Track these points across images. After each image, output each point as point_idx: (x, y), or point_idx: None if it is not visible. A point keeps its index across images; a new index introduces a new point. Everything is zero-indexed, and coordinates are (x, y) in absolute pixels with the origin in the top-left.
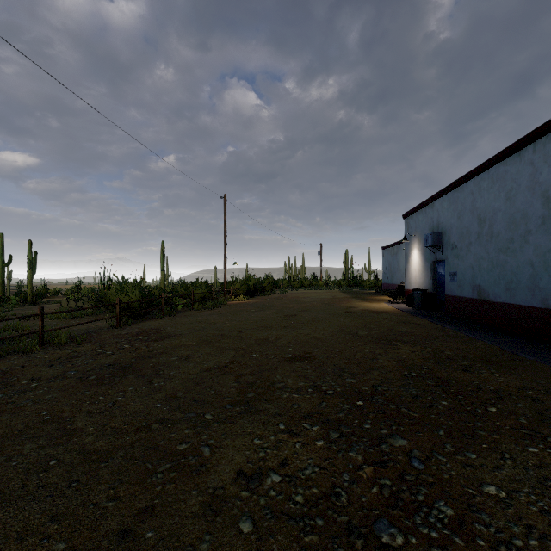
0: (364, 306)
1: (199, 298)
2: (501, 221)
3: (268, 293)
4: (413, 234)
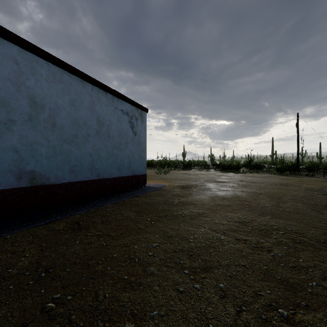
0: None
1: None
2: (66, 118)
3: None
4: None
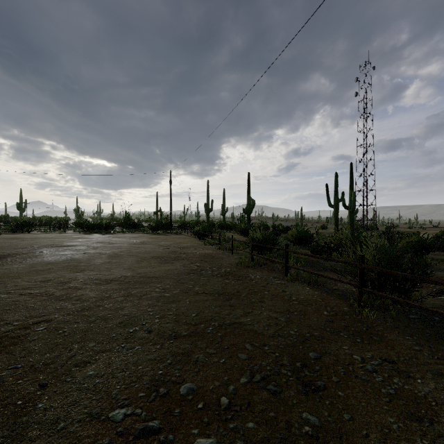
0: None
1: None
2: None
3: None
4: None
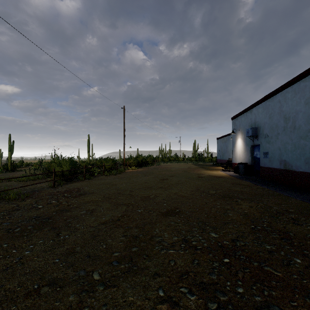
0: (208, 173)
1: (108, 168)
2: (301, 118)
3: (149, 165)
4: (238, 129)
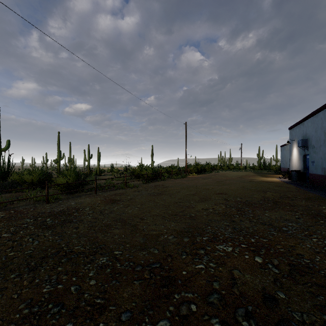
0: (262, 179)
1: (174, 173)
2: None
3: (208, 172)
4: (294, 139)
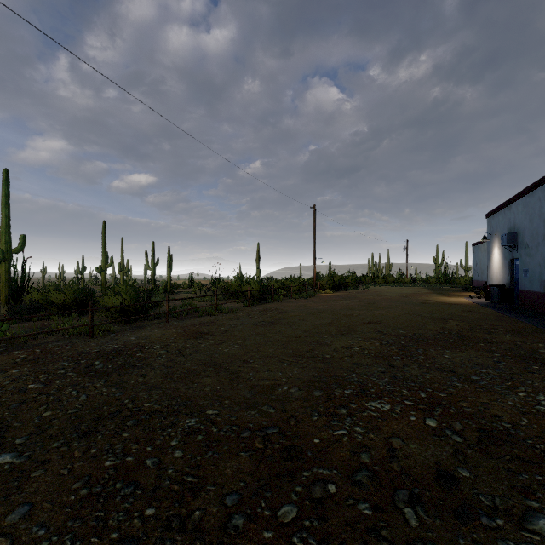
0: (441, 300)
1: (295, 290)
2: None
3: (351, 288)
4: (494, 233)
